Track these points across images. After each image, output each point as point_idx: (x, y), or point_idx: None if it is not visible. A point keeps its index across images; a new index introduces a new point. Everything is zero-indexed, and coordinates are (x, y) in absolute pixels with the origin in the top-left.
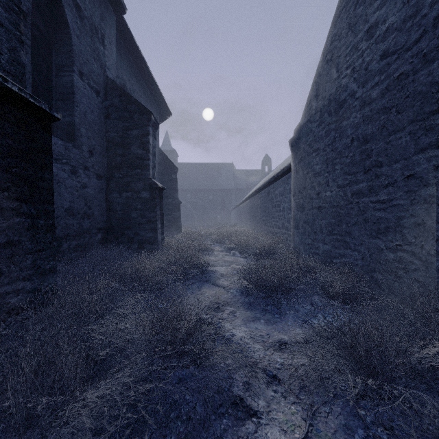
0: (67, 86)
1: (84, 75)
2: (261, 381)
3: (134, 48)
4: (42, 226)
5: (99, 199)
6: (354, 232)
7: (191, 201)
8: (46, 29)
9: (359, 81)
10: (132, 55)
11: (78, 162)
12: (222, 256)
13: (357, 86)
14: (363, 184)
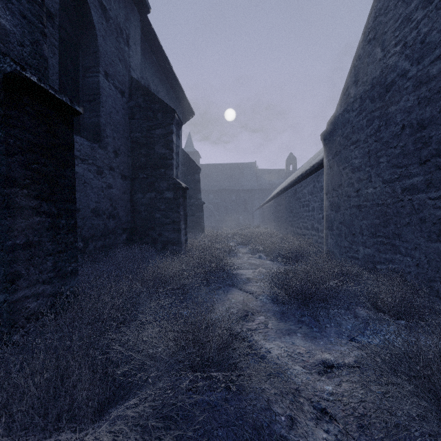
0: (93, 87)
1: (109, 76)
2: (308, 415)
3: (157, 48)
4: (64, 226)
5: (124, 200)
6: (405, 235)
7: (214, 202)
8: (74, 31)
9: (413, 58)
10: (155, 55)
11: (104, 163)
12: (247, 259)
13: (409, 64)
14: (419, 178)
